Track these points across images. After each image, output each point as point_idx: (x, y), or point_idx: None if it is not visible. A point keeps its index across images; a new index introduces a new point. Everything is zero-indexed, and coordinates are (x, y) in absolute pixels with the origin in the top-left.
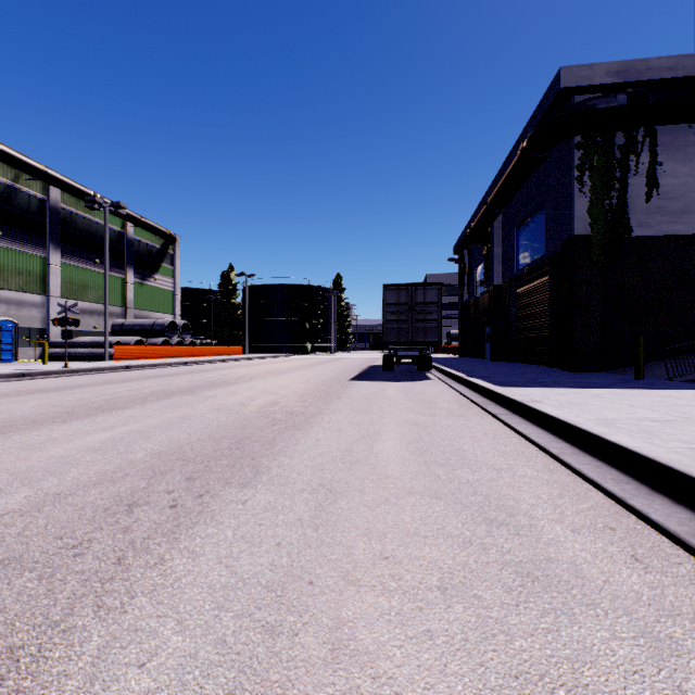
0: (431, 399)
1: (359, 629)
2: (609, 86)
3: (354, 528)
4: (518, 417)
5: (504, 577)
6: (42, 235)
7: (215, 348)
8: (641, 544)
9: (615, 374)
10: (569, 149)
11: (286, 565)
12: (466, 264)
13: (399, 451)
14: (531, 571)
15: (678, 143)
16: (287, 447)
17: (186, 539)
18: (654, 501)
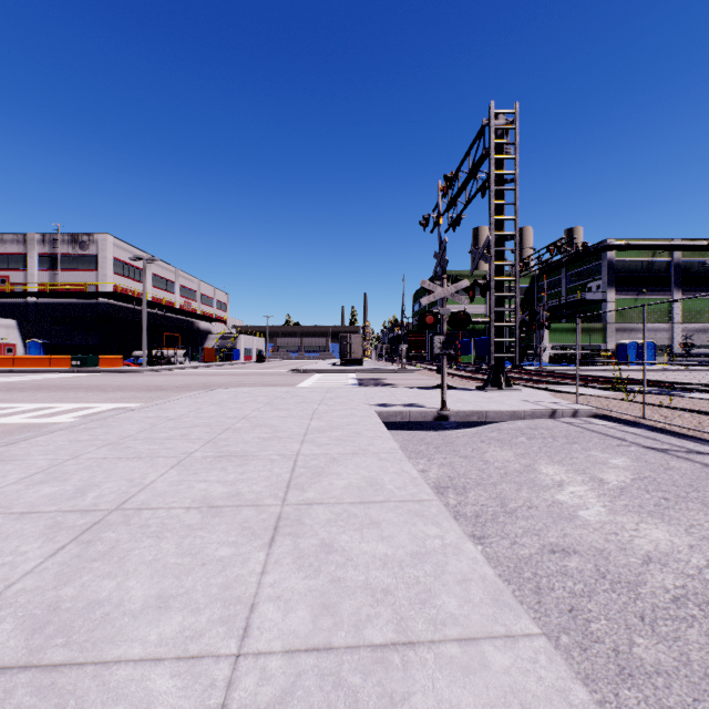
0: None
1: None
2: None
3: None
4: None
5: None
6: (668, 284)
7: None
8: None
9: None
10: None
11: None
12: None
13: None
14: None
15: None
16: None
17: None
18: None
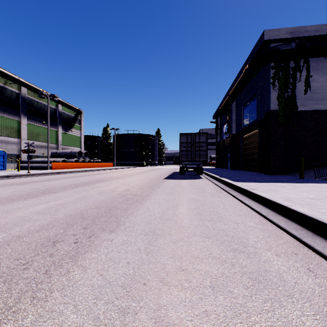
0: (203, 188)
1: (169, 310)
2: (287, 39)
3: (166, 254)
4: (245, 197)
5: (243, 280)
6: (18, 110)
7: (100, 163)
8: (311, 262)
9: (290, 176)
10: (268, 69)
11: (131, 274)
12: (219, 124)
13: (188, 213)
14: (257, 277)
15: (319, 66)
16: (133, 212)
17: (81, 260)
18: (316, 239)
